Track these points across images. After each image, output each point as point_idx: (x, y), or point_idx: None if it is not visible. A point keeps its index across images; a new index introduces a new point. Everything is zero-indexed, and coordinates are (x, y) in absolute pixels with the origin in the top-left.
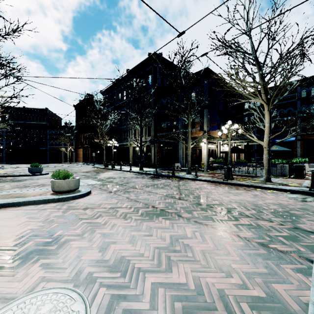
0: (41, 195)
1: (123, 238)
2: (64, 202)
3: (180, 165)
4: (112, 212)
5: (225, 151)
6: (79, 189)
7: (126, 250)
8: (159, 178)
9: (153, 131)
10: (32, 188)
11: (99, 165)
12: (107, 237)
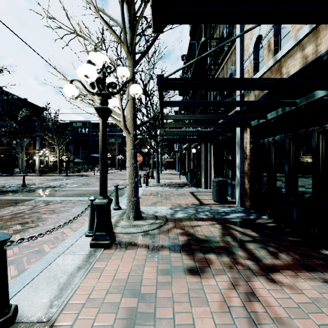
0: None
1: None
2: None
3: (20, 170)
4: None
5: (52, 161)
6: None
7: None
8: (0, 177)
9: None
10: None
11: None
12: None
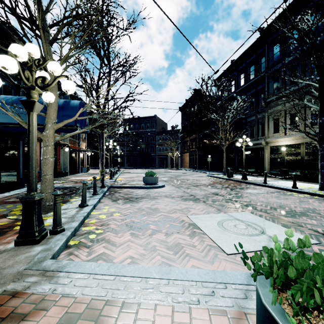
0: None
1: None
2: None
3: None
4: None
5: None
6: None
7: None
8: None
9: None
10: (154, 235)
11: (214, 173)
12: None
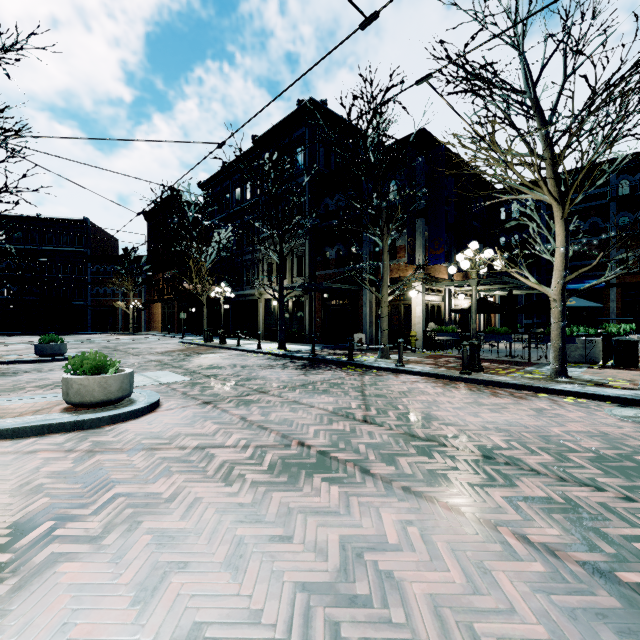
0: (38, 411)
1: (212, 550)
2: (88, 432)
3: (366, 337)
4: (199, 459)
5: (461, 309)
6: (133, 395)
7: (213, 597)
8: (319, 368)
9: (308, 265)
10: (29, 392)
11: (195, 338)
12: (168, 546)
